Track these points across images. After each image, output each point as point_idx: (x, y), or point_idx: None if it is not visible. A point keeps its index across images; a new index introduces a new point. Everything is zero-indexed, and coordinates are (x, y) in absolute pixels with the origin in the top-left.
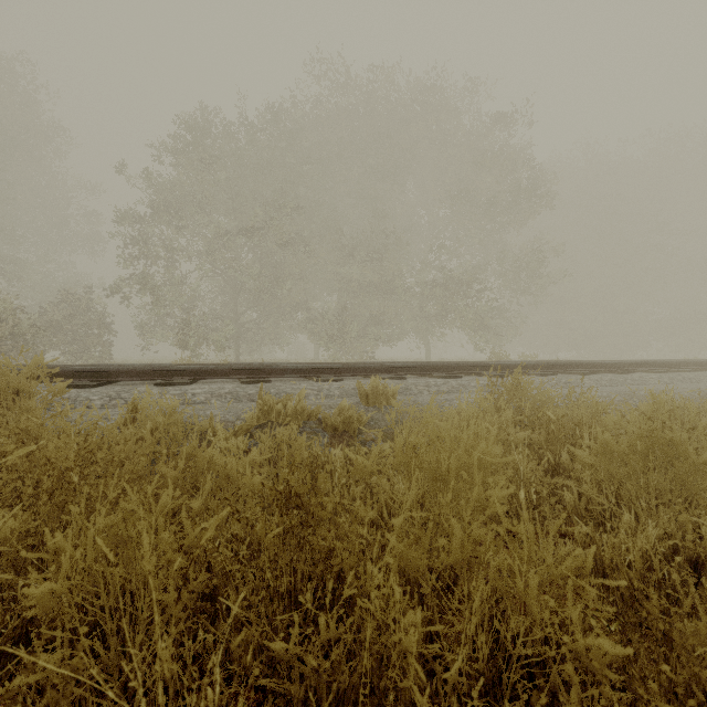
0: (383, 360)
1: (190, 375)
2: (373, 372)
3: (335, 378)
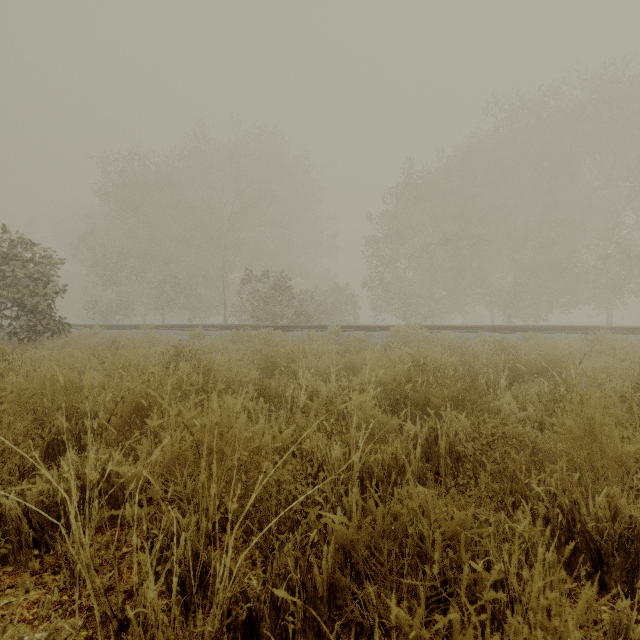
0: None
1: (440, 329)
2: (534, 330)
3: (510, 332)
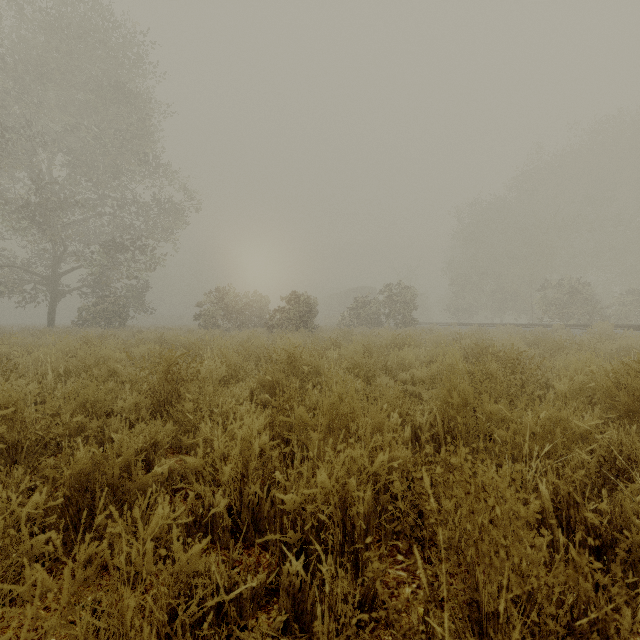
0: None
1: None
2: None
3: None
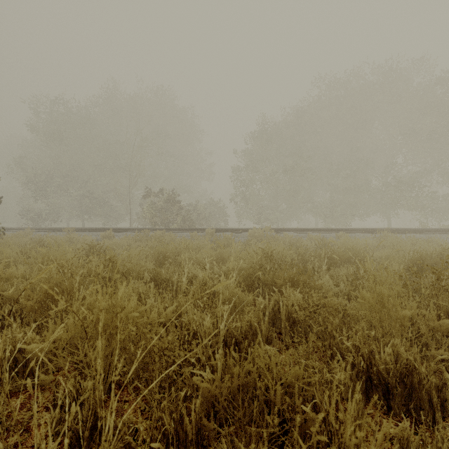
0: None
1: (283, 231)
2: (343, 231)
3: (328, 232)
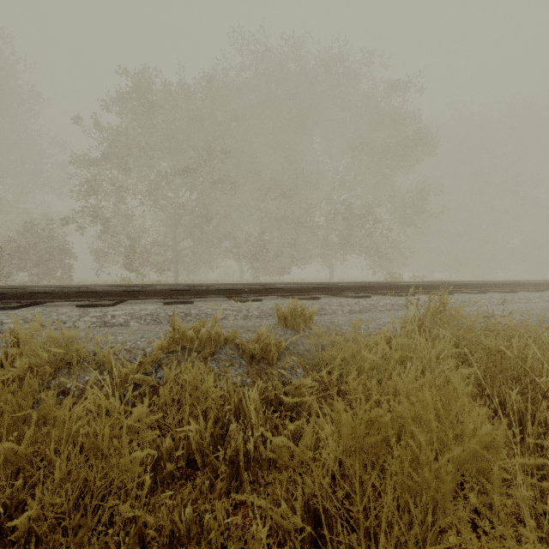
0: (295, 280)
1: (116, 295)
2: (290, 292)
3: (254, 298)
